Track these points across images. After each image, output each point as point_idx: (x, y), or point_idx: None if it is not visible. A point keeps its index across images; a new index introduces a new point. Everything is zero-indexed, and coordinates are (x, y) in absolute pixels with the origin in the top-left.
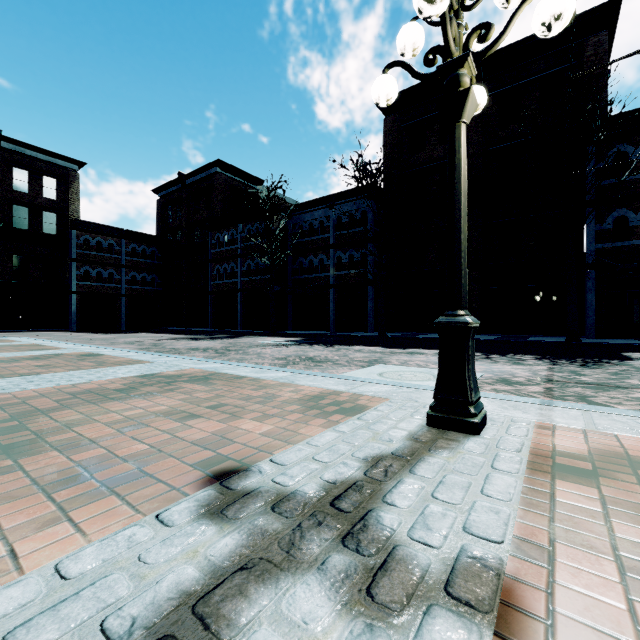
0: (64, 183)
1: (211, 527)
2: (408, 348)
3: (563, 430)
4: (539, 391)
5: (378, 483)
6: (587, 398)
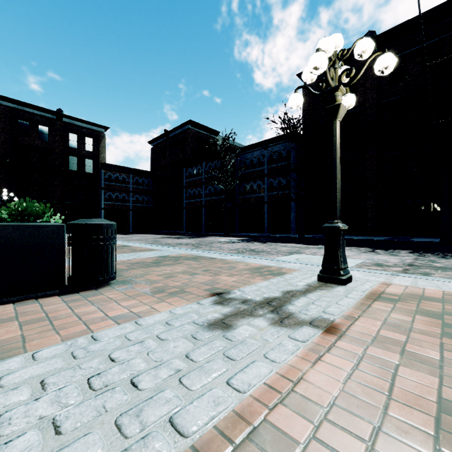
0: (97, 141)
1: (219, 306)
2: (318, 245)
3: (396, 286)
4: (398, 270)
5: (288, 298)
6: (429, 274)
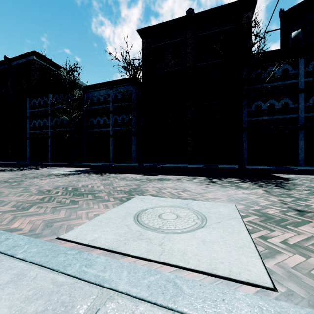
0: None
1: None
2: (158, 174)
3: None
4: None
5: None
6: None
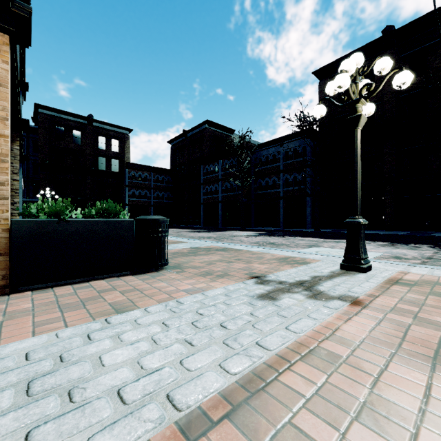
0: (122, 142)
1: (261, 285)
2: (335, 239)
3: (413, 275)
4: (417, 262)
5: (317, 281)
6: None
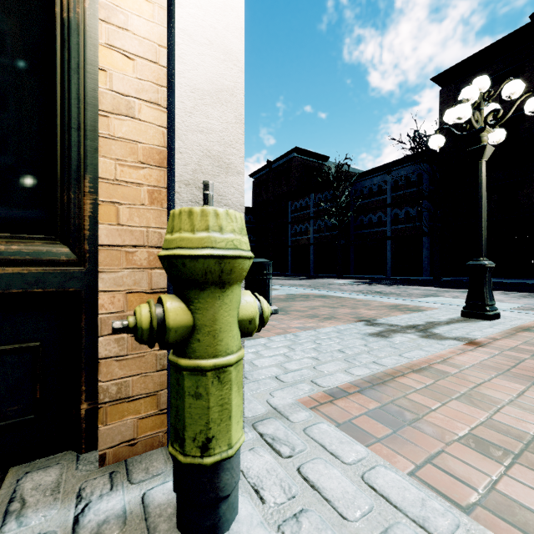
0: None
1: (372, 327)
2: (461, 288)
3: None
4: None
5: (432, 326)
6: None
